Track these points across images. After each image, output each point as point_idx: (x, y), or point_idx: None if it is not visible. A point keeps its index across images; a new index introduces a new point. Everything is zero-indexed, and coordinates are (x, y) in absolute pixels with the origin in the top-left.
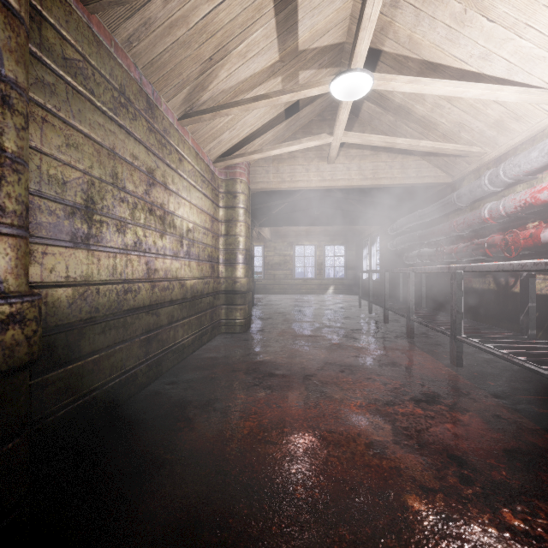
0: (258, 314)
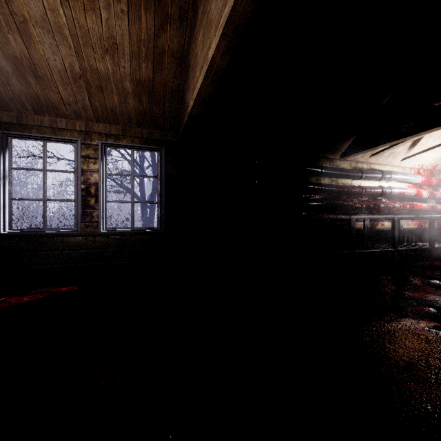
0: None
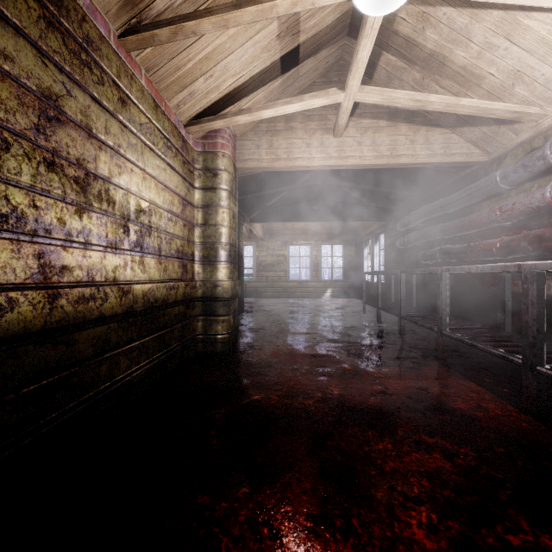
0: (247, 323)
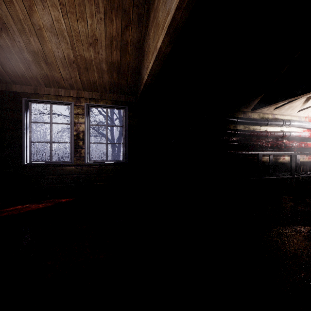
0: None
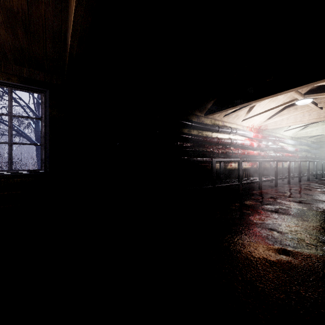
0: None
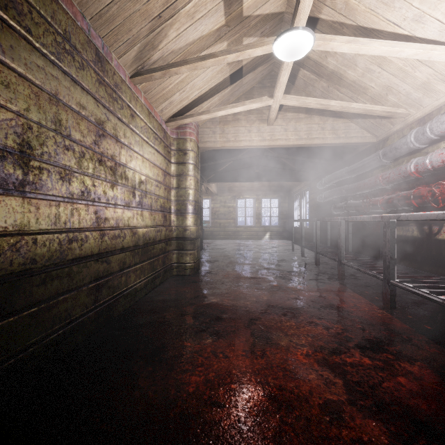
0: (206, 257)
